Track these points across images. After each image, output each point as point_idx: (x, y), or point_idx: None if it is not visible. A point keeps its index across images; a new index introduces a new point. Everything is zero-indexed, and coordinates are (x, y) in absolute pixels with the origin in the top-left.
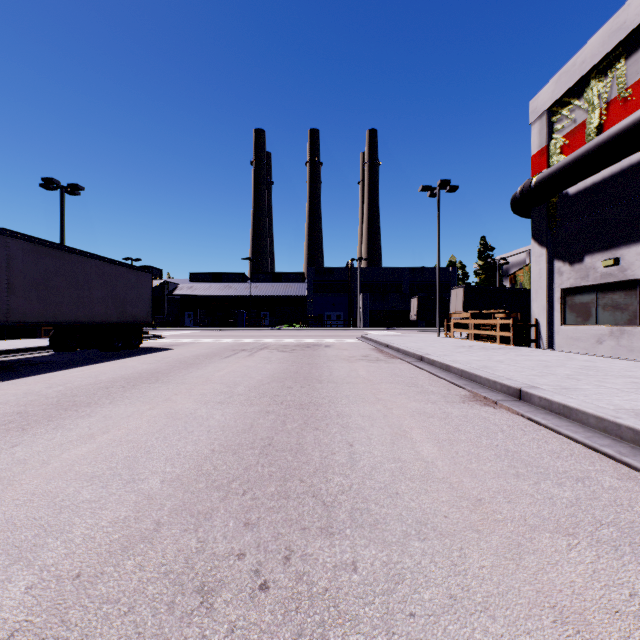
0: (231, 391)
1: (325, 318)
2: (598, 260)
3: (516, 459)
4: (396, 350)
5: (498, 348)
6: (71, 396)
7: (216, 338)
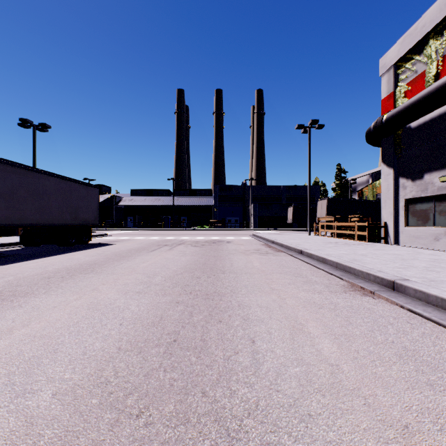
0: (150, 281)
1: (226, 221)
2: (435, 177)
3: (419, 360)
4: (280, 245)
5: (357, 244)
6: (15, 286)
7: (147, 236)
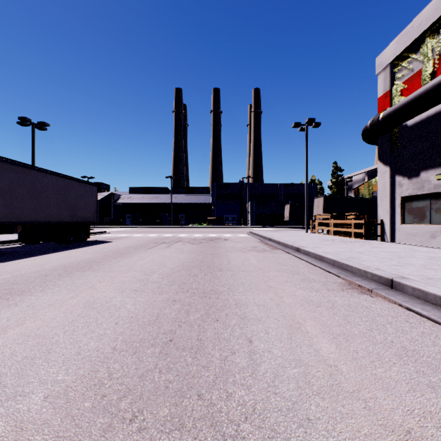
0: (147, 279)
1: (224, 219)
2: (432, 175)
3: (420, 361)
4: (277, 243)
5: (354, 241)
6: (11, 284)
7: (145, 233)
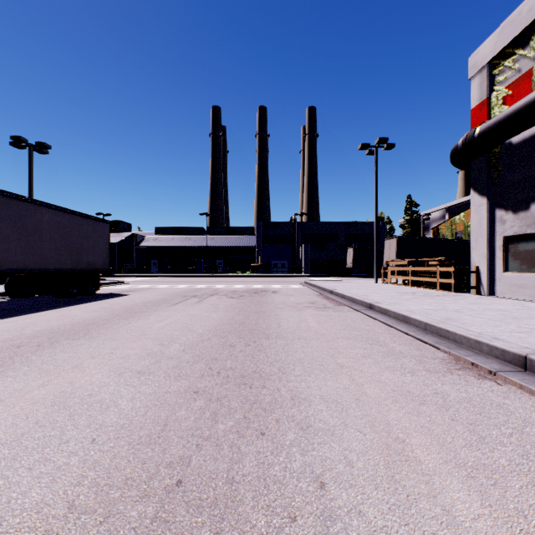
0: (161, 352)
1: (272, 266)
2: None
3: None
4: (341, 296)
5: (442, 295)
6: None
7: (173, 284)
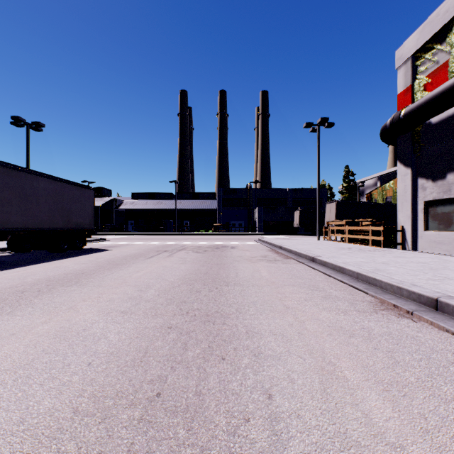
0: (140, 296)
1: (231, 225)
2: None
3: None
4: (289, 251)
5: (373, 250)
6: None
7: (147, 241)
